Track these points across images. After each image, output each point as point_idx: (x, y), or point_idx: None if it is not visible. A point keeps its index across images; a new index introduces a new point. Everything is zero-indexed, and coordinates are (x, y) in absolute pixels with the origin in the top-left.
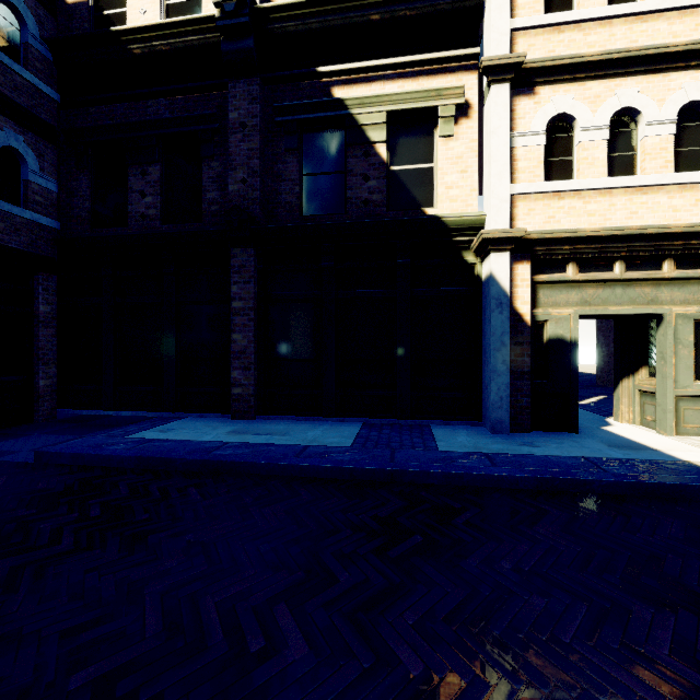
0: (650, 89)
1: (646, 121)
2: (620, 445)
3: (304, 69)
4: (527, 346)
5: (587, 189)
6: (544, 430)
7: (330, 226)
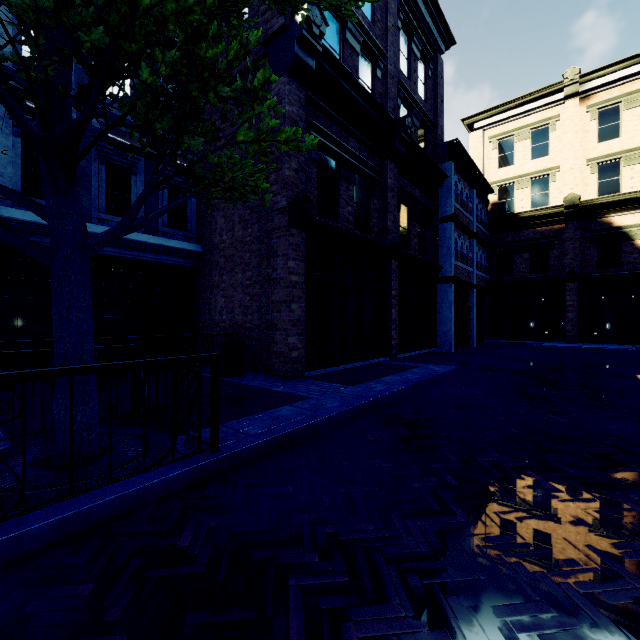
0: None
1: None
2: None
3: (601, 216)
4: None
5: None
6: None
7: (615, 275)
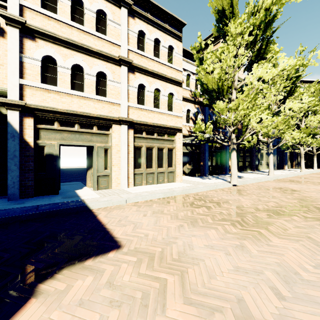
0: (87, 61)
1: (85, 72)
2: (68, 197)
3: None
4: (32, 157)
5: (61, 92)
6: (43, 195)
7: None
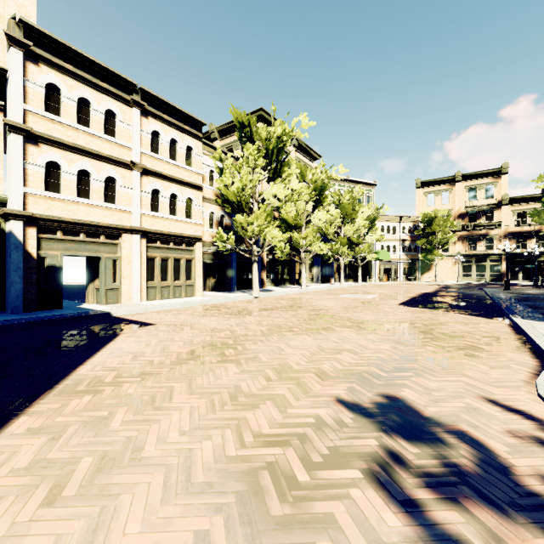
0: (95, 165)
1: (93, 178)
2: (79, 310)
3: None
4: (35, 269)
5: (67, 200)
6: (45, 310)
7: None
